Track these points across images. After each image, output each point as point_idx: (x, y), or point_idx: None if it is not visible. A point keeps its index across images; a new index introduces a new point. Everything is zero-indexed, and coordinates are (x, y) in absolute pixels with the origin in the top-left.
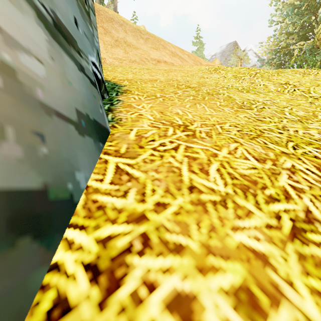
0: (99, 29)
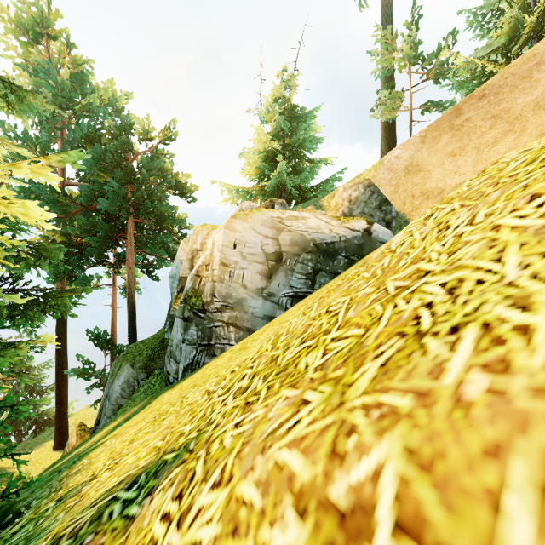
0: (480, 130)
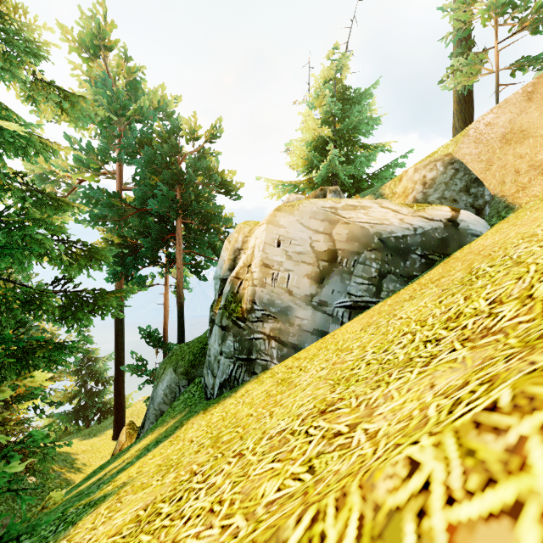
0: None
